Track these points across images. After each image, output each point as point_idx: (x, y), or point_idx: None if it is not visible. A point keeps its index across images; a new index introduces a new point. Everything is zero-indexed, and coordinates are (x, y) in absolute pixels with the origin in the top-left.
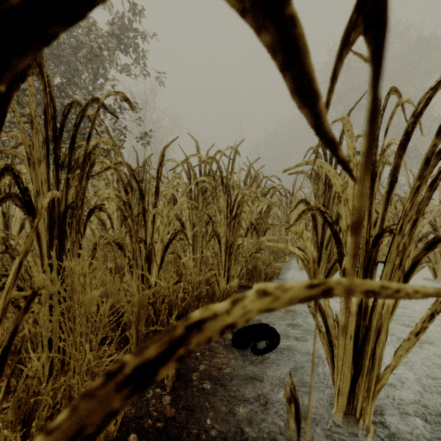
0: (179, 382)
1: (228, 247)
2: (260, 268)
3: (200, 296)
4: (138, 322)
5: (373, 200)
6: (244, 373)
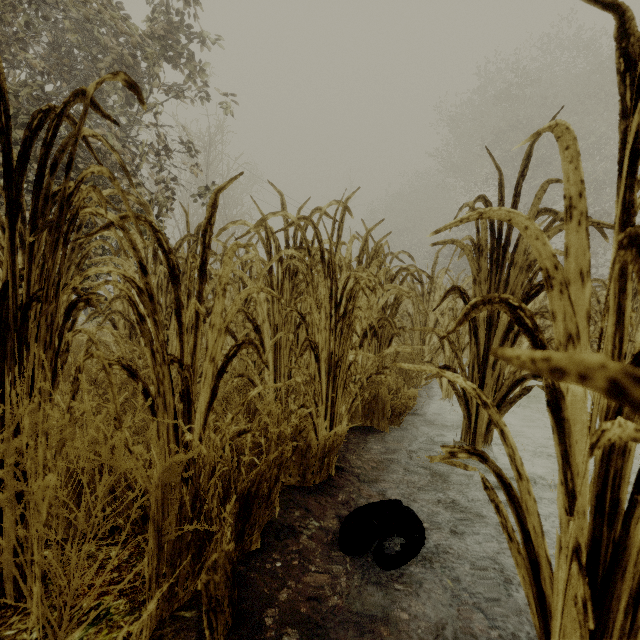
0: (239, 632)
1: (332, 367)
2: (384, 398)
3: (282, 460)
4: (163, 515)
5: (629, 284)
6: (363, 608)
